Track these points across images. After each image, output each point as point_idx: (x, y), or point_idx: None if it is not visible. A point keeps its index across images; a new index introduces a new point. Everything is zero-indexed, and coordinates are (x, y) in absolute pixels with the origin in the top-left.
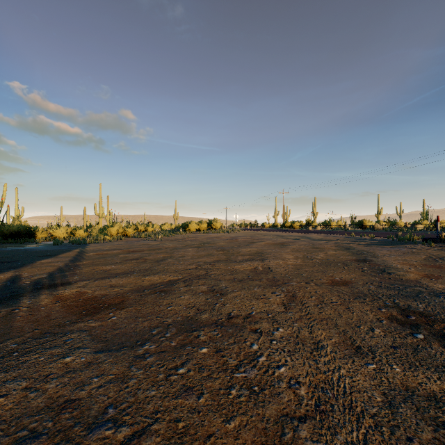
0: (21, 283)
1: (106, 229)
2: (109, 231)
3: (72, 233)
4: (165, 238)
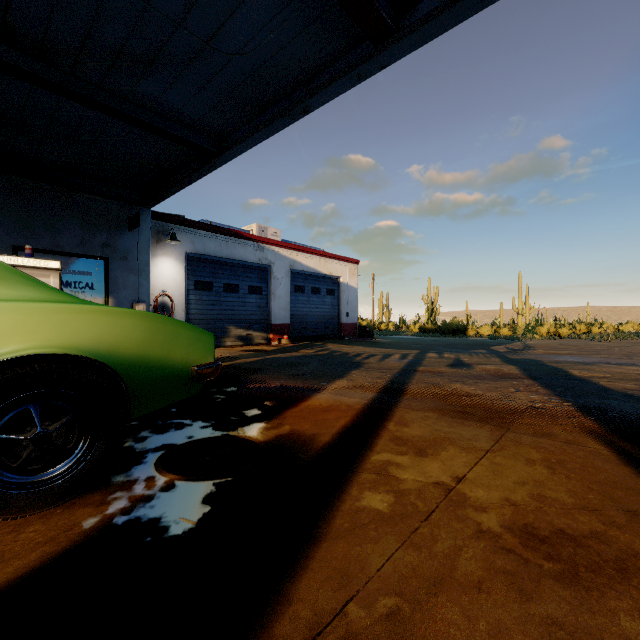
0: (514, 348)
1: (534, 328)
2: (538, 330)
3: (496, 332)
4: (616, 341)
